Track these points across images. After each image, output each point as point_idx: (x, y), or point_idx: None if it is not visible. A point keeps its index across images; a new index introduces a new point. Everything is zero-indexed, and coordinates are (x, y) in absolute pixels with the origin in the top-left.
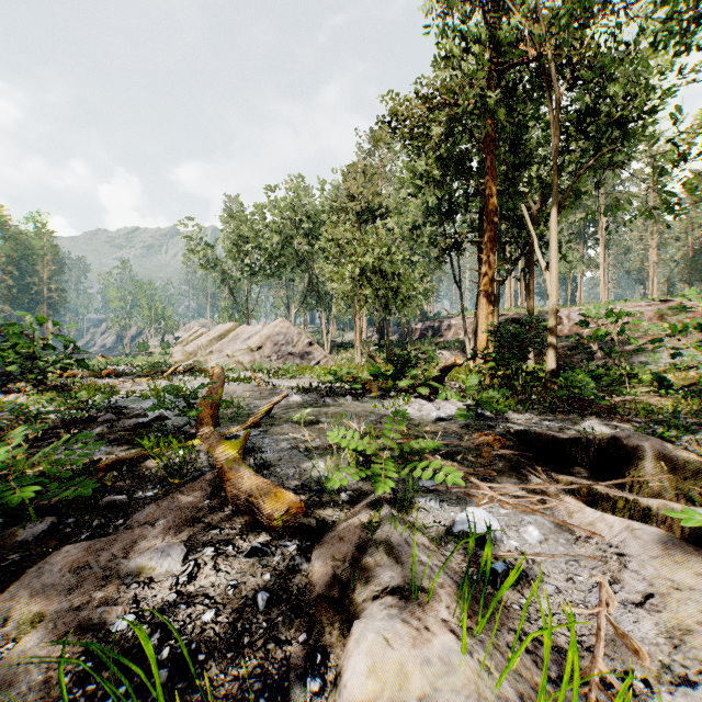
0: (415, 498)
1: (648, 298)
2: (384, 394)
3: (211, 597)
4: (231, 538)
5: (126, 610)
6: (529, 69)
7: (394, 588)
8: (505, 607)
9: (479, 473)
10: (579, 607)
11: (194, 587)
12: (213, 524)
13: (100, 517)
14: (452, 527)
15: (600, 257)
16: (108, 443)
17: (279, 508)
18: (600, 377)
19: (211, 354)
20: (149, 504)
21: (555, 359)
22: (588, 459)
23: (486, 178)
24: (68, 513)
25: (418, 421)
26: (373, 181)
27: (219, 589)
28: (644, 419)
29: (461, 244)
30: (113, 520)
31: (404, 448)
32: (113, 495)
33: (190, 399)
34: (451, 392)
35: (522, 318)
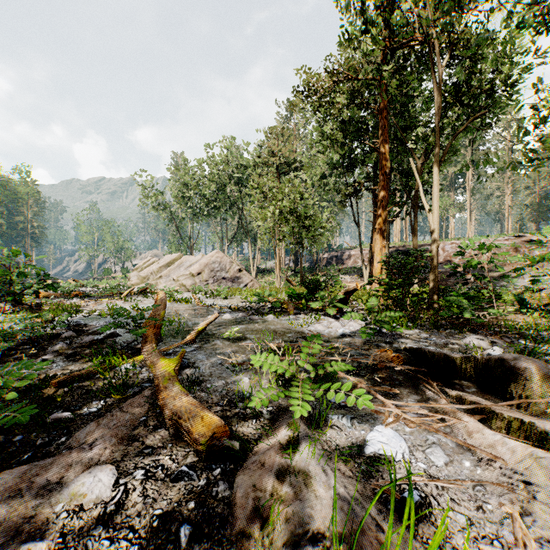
0: (328, 415)
1: (505, 234)
2: (299, 312)
3: (135, 529)
4: (162, 458)
5: (51, 546)
6: (414, 51)
7: (314, 533)
8: (422, 543)
9: (384, 390)
10: (495, 545)
11: (121, 517)
12: (146, 443)
13: (45, 434)
14: (364, 447)
15: (467, 202)
16: (65, 359)
17: (204, 433)
18: (472, 298)
19: (160, 279)
20: (92, 420)
21: (436, 283)
22: (476, 375)
23: (380, 138)
24: (18, 430)
25: (327, 337)
26: (289, 141)
27: (145, 519)
28: (514, 336)
29: (359, 191)
30: (56, 438)
31: (318, 370)
32: (61, 411)
33: (137, 320)
34: (355, 313)
35: (411, 251)
